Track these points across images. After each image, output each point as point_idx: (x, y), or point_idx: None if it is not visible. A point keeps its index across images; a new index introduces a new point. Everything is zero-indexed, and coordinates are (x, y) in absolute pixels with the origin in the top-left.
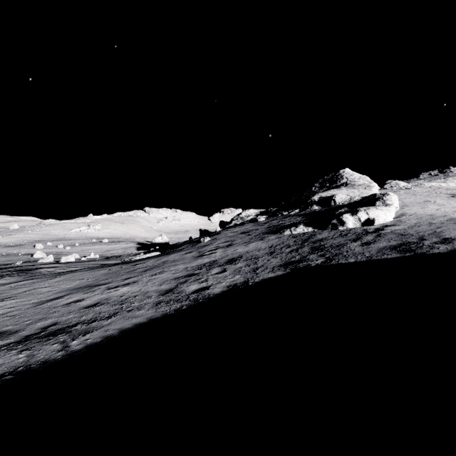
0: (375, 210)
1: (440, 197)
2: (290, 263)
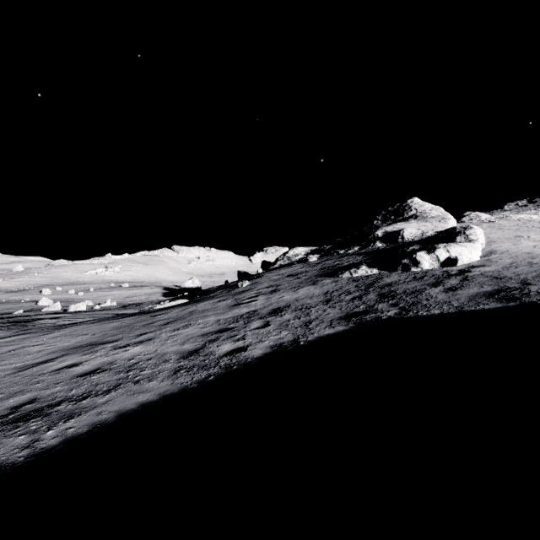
0: (457, 247)
1: (534, 231)
2: (353, 314)
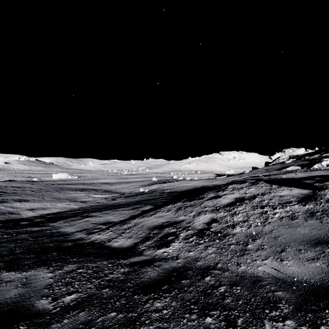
0: None
1: None
2: None
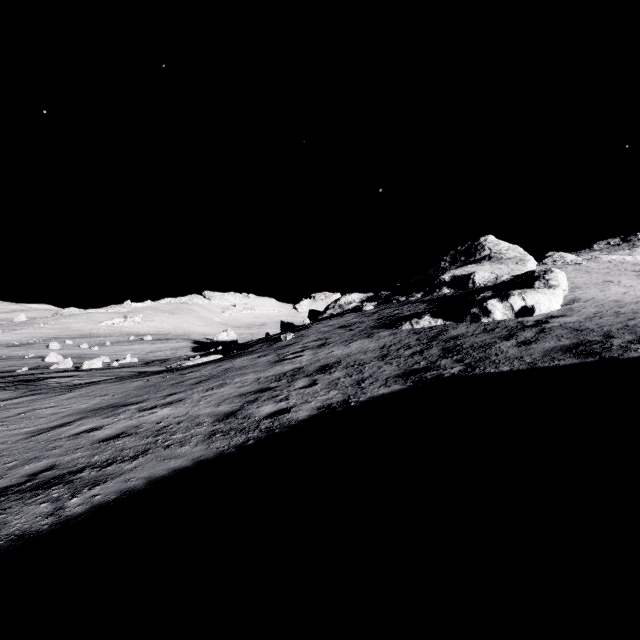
0: (534, 294)
1: (626, 275)
2: (412, 372)
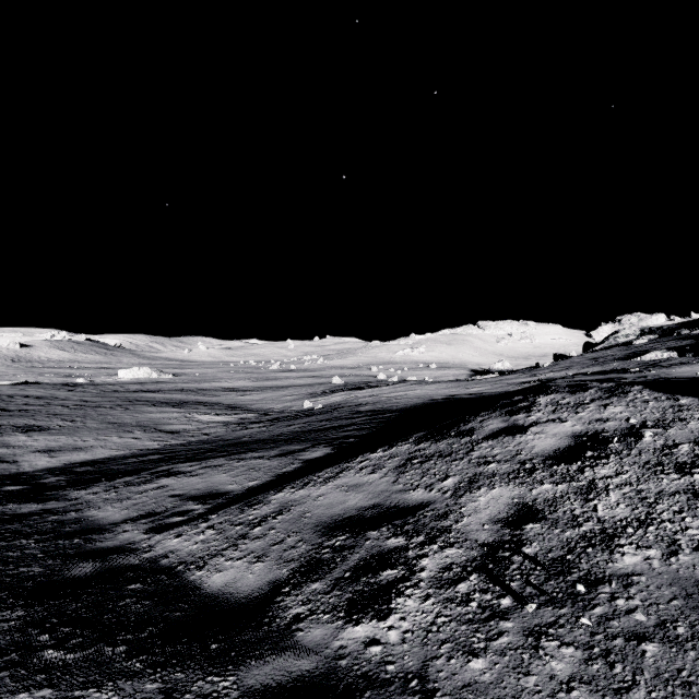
0: None
1: None
2: None
